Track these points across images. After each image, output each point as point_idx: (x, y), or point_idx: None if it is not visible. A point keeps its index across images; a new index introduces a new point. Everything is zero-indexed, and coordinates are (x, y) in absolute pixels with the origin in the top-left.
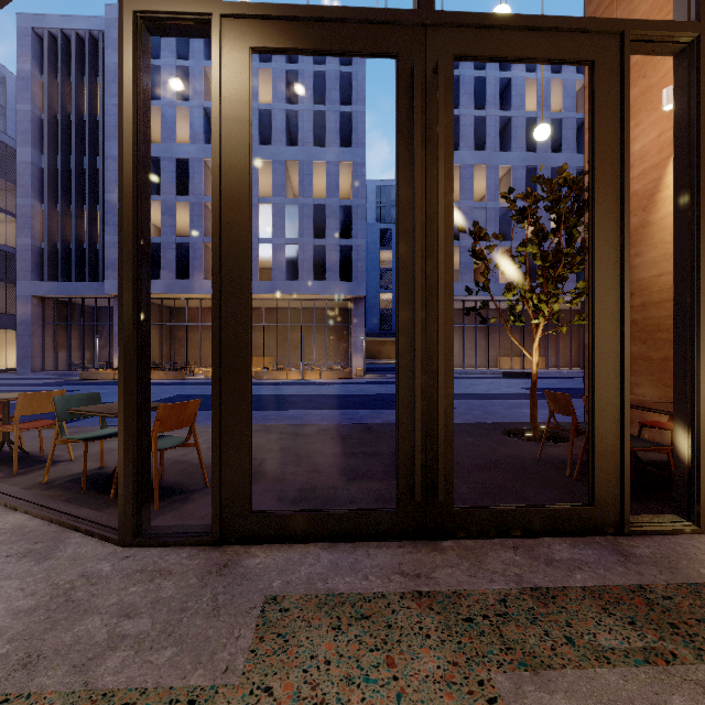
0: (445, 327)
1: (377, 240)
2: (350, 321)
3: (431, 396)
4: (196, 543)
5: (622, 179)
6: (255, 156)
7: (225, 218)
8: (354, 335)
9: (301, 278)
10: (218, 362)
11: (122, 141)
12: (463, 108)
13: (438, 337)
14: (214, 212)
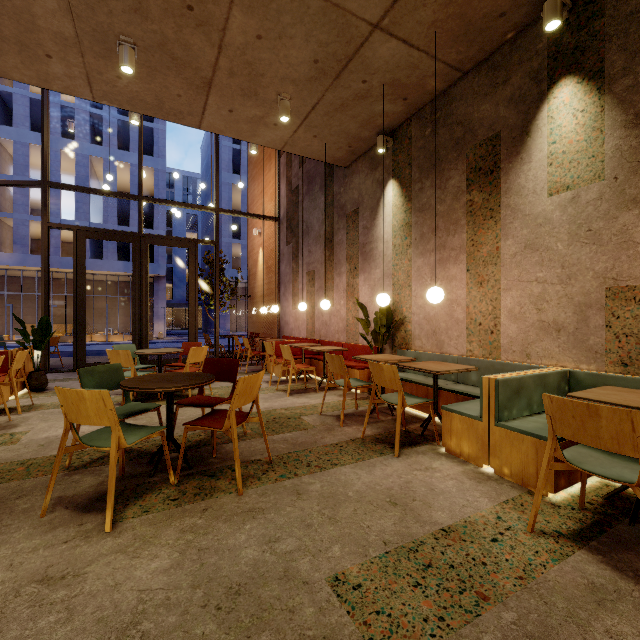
0: (146, 314)
1: (184, 223)
2: (153, 294)
3: (142, 331)
4: (69, 371)
5: (196, 278)
6: (56, 146)
7: (78, 284)
8: (156, 306)
9: (105, 257)
10: (76, 323)
11: (44, 262)
12: (243, 145)
13: (143, 316)
14: (75, 282)
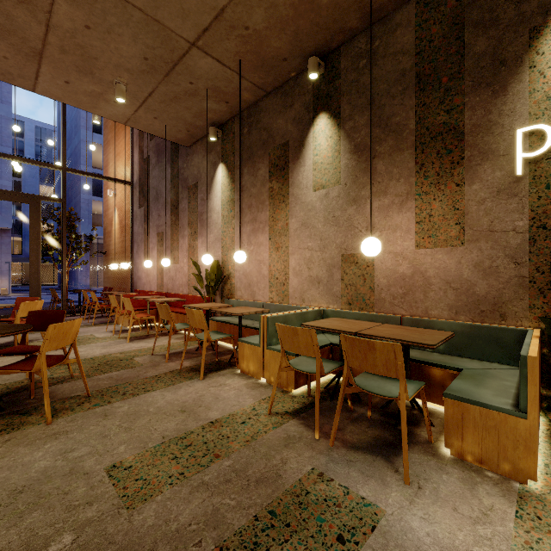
0: None
1: (36, 175)
2: None
3: None
4: None
5: (39, 234)
6: None
7: None
8: None
9: None
10: None
11: None
12: None
13: None
14: None
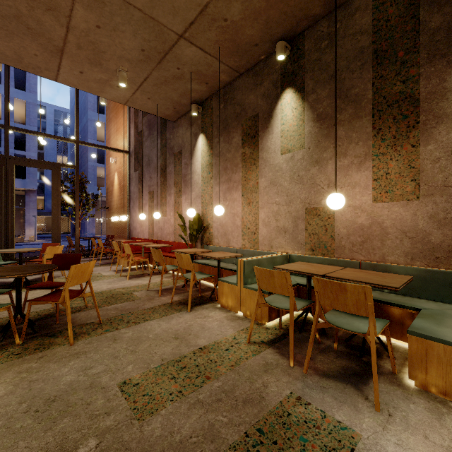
0: (12, 221)
1: (55, 148)
2: (25, 205)
3: (8, 235)
4: None
5: (59, 193)
6: None
7: None
8: (27, 214)
9: None
10: None
11: None
12: None
13: (9, 223)
14: None
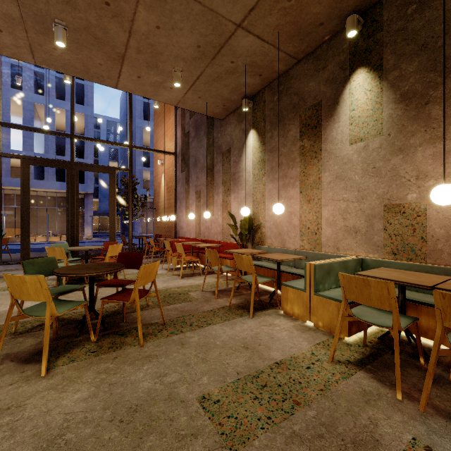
0: (77, 221)
1: (107, 155)
2: (84, 206)
3: (74, 233)
4: (16, 264)
5: (115, 195)
6: (7, 94)
7: (24, 198)
8: (86, 215)
9: (46, 178)
10: (22, 227)
11: None
12: (151, 100)
13: (75, 223)
14: (21, 197)
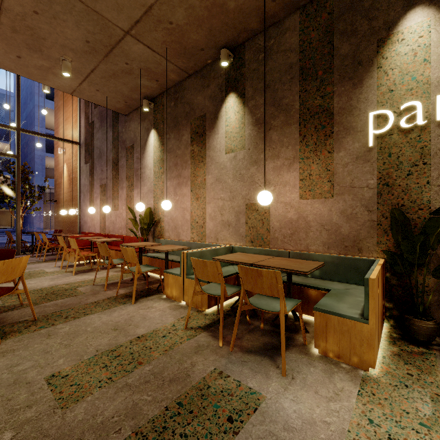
0: None
1: None
2: None
3: None
4: None
5: None
6: None
7: None
8: None
9: None
10: None
11: None
12: None
13: None
14: None
